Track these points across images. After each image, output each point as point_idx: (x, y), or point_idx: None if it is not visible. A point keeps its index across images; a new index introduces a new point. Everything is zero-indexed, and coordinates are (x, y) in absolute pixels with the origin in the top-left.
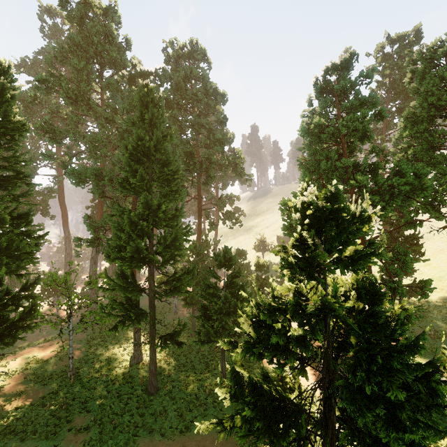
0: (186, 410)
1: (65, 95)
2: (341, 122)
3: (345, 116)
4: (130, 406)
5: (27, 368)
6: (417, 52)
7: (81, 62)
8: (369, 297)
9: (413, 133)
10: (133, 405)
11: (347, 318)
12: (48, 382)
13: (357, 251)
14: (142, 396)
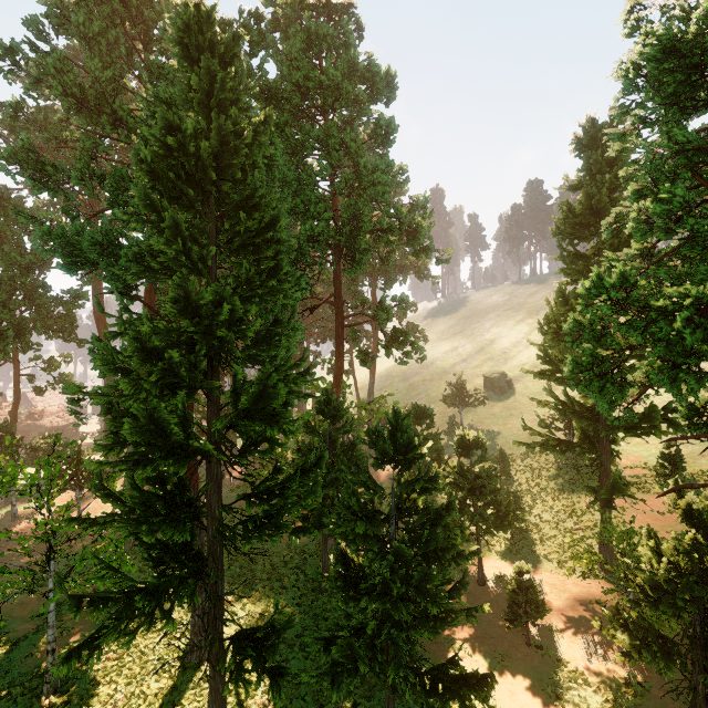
0: None
1: (61, 90)
2: None
3: None
4: None
5: None
6: None
7: (94, 22)
8: None
9: None
10: None
11: None
12: None
13: None
14: None
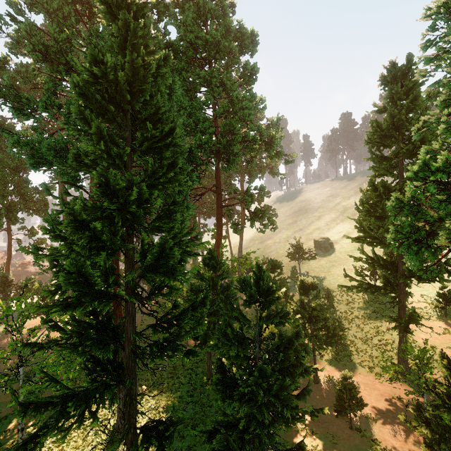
0: None
1: (31, 47)
2: None
3: None
4: None
5: None
6: None
7: (54, 1)
8: None
9: None
10: None
11: None
12: None
13: None
14: None
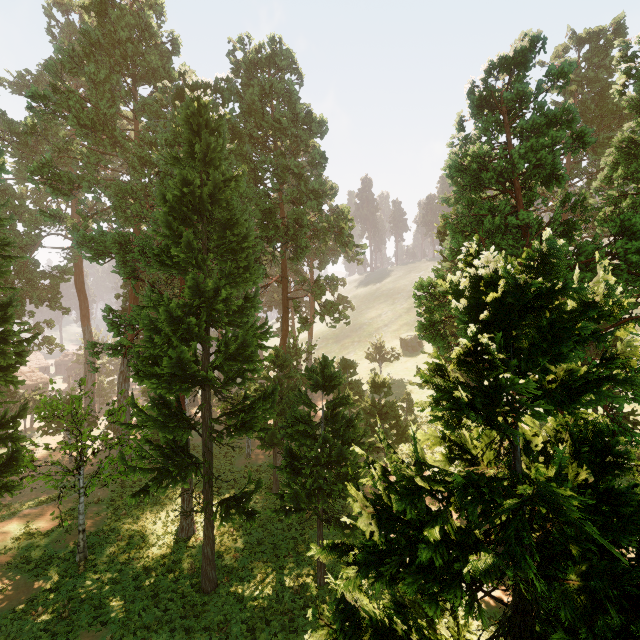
0: (260, 621)
1: (76, 121)
2: (517, 151)
3: (520, 145)
4: (172, 613)
5: (14, 547)
6: (638, 38)
7: (101, 71)
8: (594, 457)
9: (631, 173)
10: (175, 612)
11: (588, 524)
12: (44, 570)
13: (573, 373)
14: (191, 596)
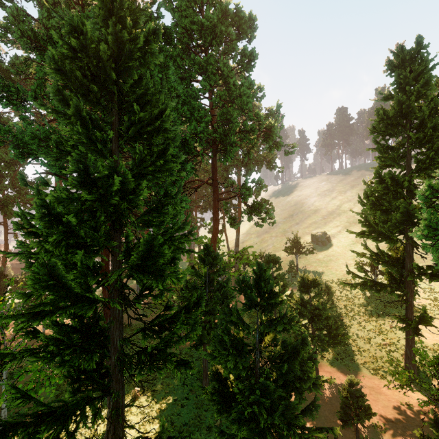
0: None
1: (20, 33)
2: None
3: None
4: None
5: None
6: None
7: None
8: None
9: None
10: None
11: None
12: None
13: None
14: None
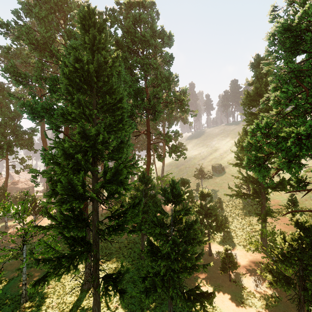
0: None
1: (28, 41)
2: None
3: None
4: None
5: None
6: None
7: (42, 12)
8: None
9: None
10: None
11: None
12: (1, 309)
13: None
14: None
